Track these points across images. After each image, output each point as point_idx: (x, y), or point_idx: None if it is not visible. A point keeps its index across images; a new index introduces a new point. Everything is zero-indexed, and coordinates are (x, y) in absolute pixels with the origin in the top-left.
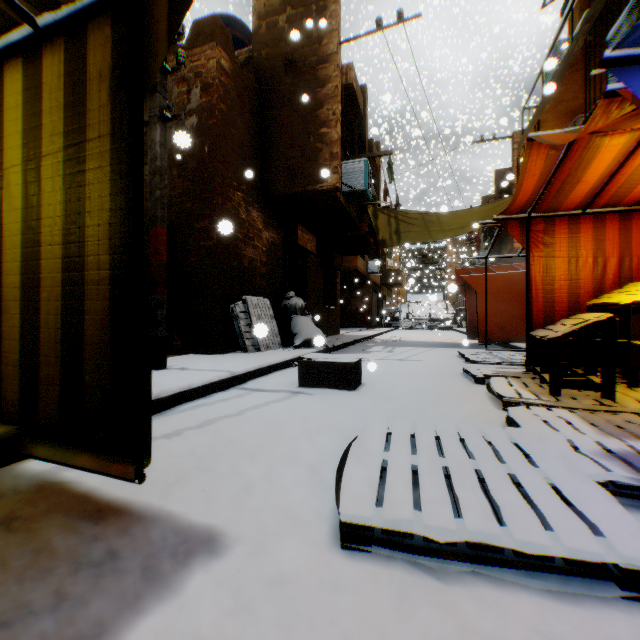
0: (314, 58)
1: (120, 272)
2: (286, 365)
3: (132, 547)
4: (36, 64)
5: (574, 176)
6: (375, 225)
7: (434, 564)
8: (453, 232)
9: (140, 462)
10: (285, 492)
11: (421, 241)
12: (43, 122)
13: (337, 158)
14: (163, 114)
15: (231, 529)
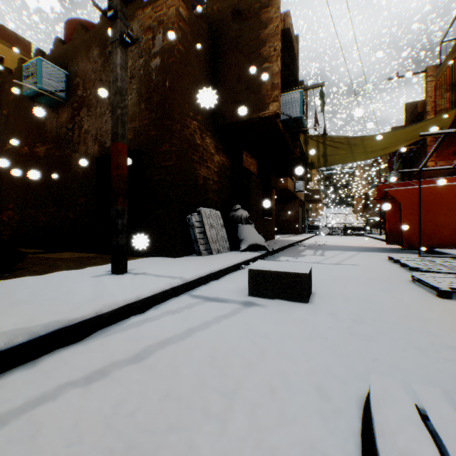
0: (257, 5)
1: None
2: (234, 268)
3: None
4: None
5: None
6: (305, 150)
7: None
8: (374, 153)
9: None
10: None
11: (344, 162)
12: None
13: (278, 88)
14: (123, 39)
15: None
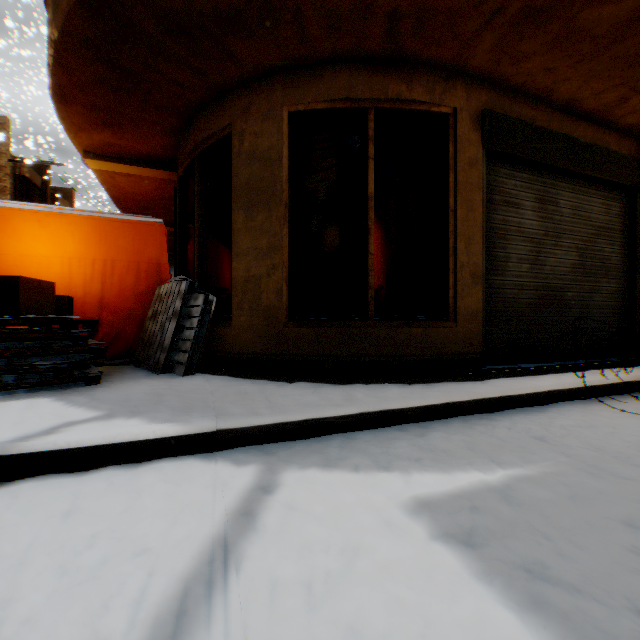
0: None
1: None
2: None
3: None
4: None
5: None
6: None
7: None
8: None
9: None
10: None
11: None
12: None
13: None
14: None
15: None
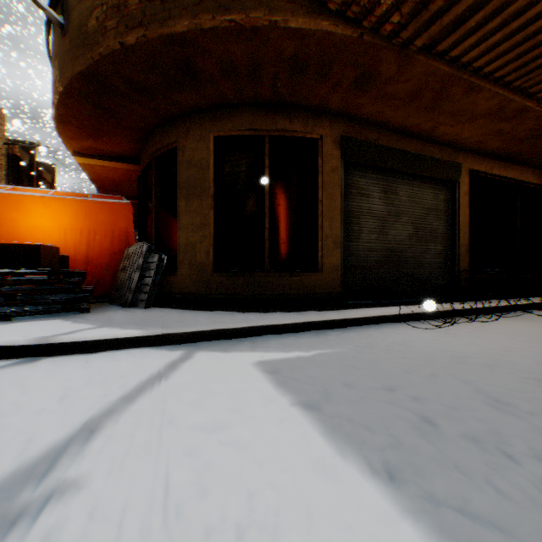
0: None
1: None
2: None
3: None
4: None
5: None
6: None
7: None
8: None
9: None
10: None
11: None
12: None
13: None
14: None
15: None
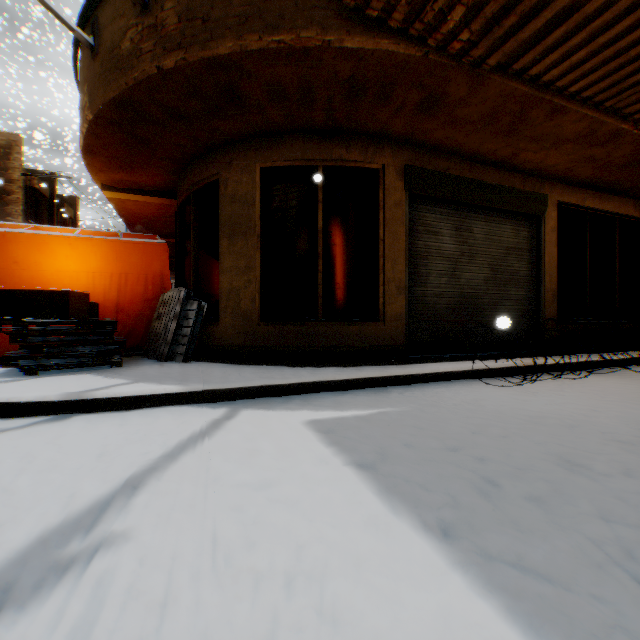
0: (4, 177)
1: None
2: None
3: None
4: None
5: None
6: None
7: None
8: None
9: None
10: None
11: None
12: None
13: None
14: None
15: None
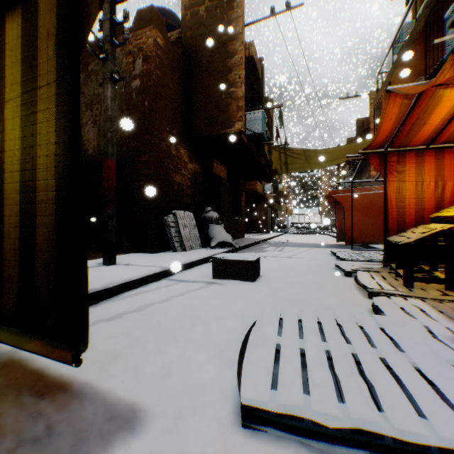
0: (225, 37)
1: (63, 193)
2: (204, 261)
3: (67, 423)
4: (1, 29)
5: (421, 119)
6: (270, 159)
7: (322, 446)
8: (326, 164)
9: (77, 349)
10: (197, 370)
11: (303, 170)
12: (6, 74)
13: (242, 110)
14: (113, 76)
15: (151, 406)
